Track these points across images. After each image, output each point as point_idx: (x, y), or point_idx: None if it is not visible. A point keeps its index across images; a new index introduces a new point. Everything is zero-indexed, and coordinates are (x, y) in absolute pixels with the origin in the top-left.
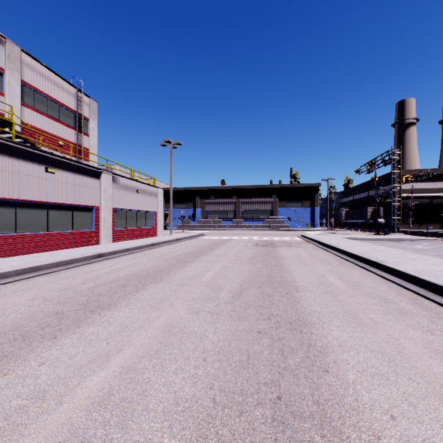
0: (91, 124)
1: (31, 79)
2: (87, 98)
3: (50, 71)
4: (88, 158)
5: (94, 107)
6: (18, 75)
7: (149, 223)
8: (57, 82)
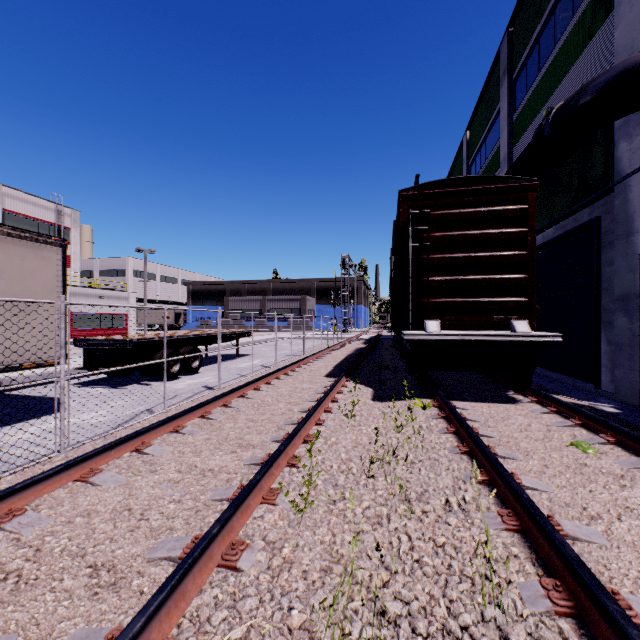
0: (73, 233)
1: (12, 206)
2: (69, 209)
3: (30, 195)
4: (70, 264)
5: (76, 217)
6: None
7: (118, 324)
8: (37, 202)
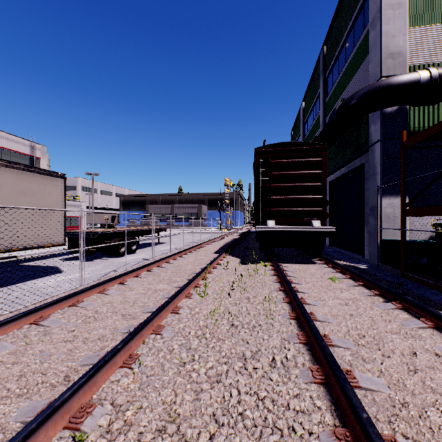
0: (42, 161)
1: (0, 143)
2: (39, 145)
3: (13, 135)
4: None
5: (44, 150)
6: None
7: (74, 224)
8: (17, 140)
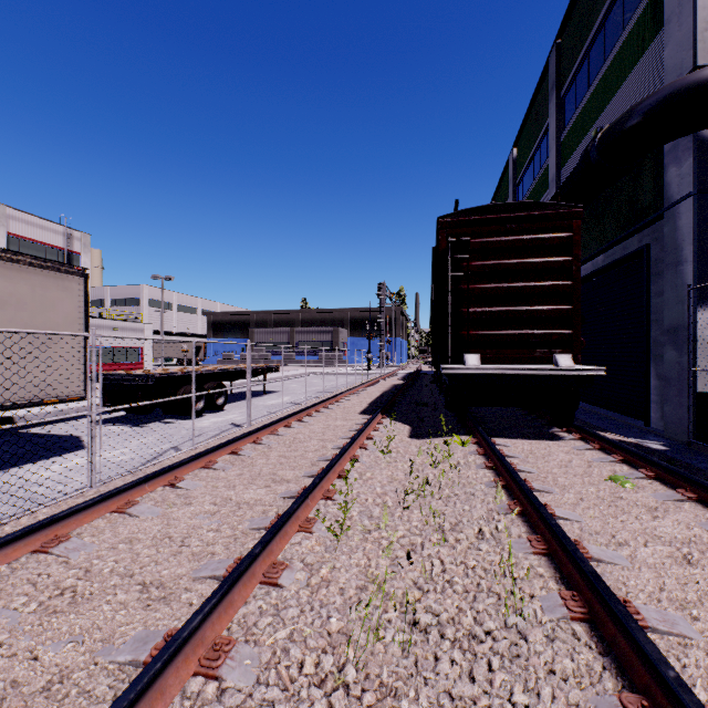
0: (83, 259)
1: (17, 229)
2: (79, 233)
3: (36, 217)
4: None
5: (87, 241)
6: (4, 230)
7: (133, 359)
8: (44, 225)
